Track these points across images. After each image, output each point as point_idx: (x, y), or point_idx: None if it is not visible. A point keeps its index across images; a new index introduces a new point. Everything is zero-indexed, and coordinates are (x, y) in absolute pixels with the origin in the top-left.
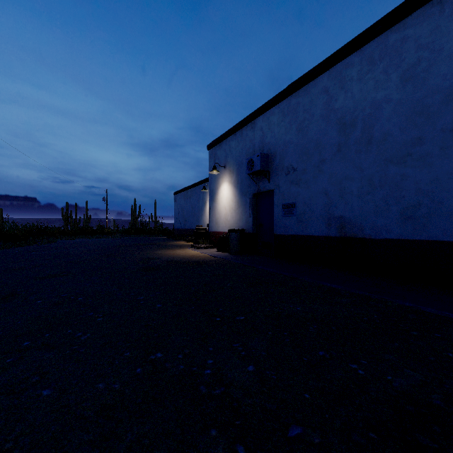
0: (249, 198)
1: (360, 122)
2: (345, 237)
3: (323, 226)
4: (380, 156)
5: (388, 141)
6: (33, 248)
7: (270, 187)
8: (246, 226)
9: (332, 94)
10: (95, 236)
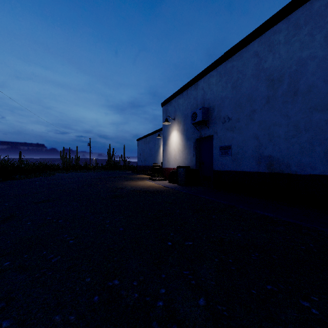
0: (193, 142)
1: (287, 78)
2: (273, 173)
3: (253, 164)
4: (305, 105)
5: (313, 92)
6: (38, 179)
7: (210, 133)
8: (191, 163)
9: (261, 56)
10: (82, 171)
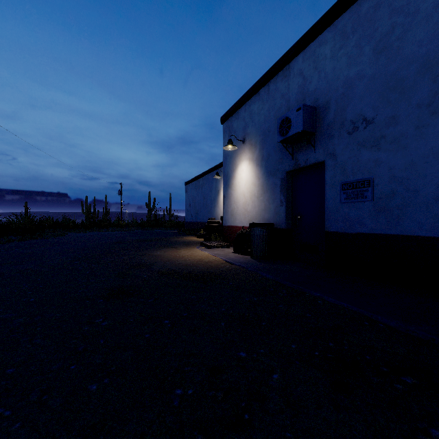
0: (280, 179)
1: None
2: None
3: None
4: None
5: None
6: (27, 243)
7: (317, 158)
8: (275, 218)
9: None
10: (108, 229)
